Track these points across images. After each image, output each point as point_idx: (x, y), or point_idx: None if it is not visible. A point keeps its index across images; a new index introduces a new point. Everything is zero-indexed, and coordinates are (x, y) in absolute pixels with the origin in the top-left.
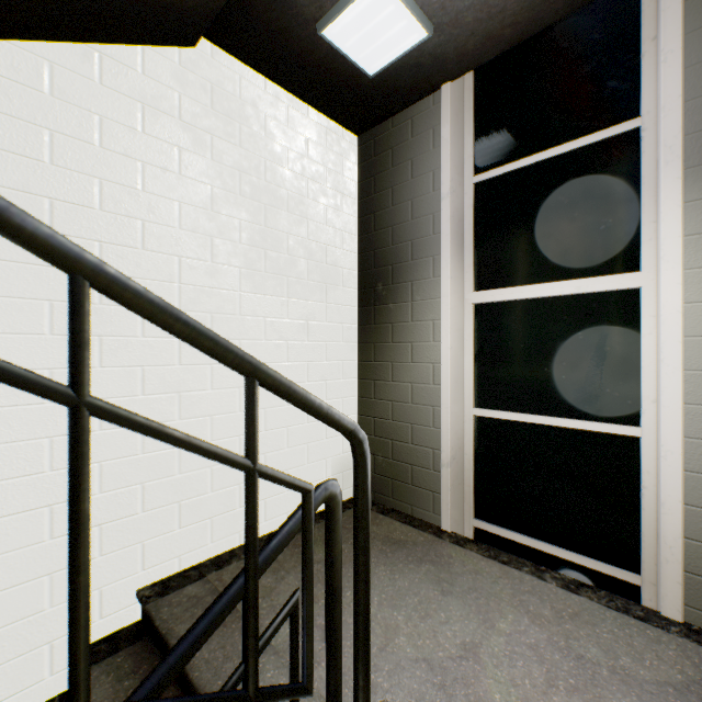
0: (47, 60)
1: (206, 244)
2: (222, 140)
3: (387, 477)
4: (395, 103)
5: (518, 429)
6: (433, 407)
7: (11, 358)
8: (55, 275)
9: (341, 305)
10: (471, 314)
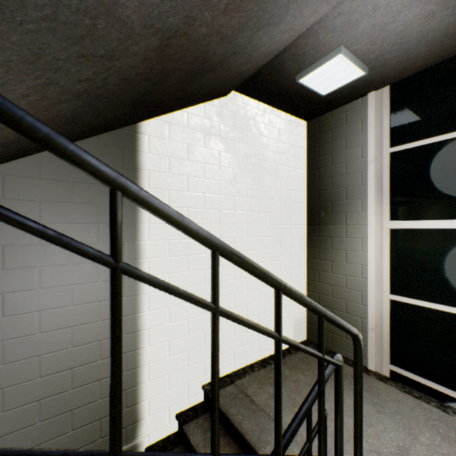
0: (167, 123)
1: (231, 200)
2: (238, 143)
3: (328, 331)
4: (335, 104)
5: (423, 311)
6: (361, 292)
7: (155, 269)
8: (170, 227)
9: (297, 225)
10: (388, 235)
